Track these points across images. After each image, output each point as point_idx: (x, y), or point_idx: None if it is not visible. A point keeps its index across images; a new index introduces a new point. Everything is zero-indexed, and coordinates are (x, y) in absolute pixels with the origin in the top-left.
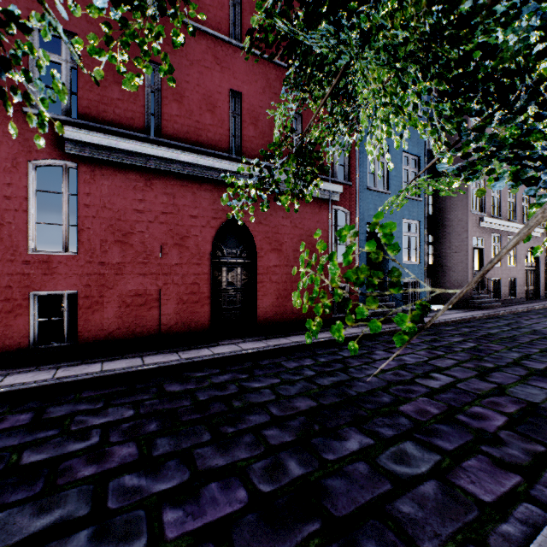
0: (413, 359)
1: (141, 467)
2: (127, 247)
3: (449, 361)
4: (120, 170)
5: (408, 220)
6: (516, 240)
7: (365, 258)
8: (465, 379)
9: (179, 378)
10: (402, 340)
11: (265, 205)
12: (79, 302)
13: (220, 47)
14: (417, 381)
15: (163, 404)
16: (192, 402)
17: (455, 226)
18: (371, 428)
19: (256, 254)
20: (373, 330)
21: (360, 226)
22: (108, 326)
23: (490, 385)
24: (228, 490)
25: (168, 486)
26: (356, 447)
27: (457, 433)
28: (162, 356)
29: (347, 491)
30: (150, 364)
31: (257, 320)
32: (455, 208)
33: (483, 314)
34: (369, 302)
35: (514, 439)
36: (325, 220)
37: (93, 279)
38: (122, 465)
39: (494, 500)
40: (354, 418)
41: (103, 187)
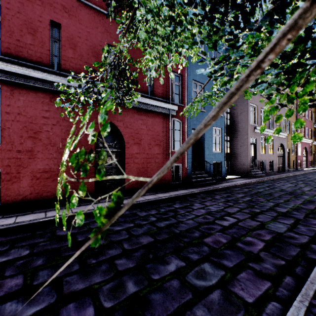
0: (215, 208)
1: (21, 295)
2: (37, 141)
3: (236, 208)
4: (32, 90)
5: (216, 127)
6: (217, 112)
7: (191, 149)
8: (243, 219)
9: (68, 225)
10: (97, 238)
11: (91, 107)
12: (2, 177)
13: (101, 17)
14: (216, 222)
15: (52, 245)
16: (72, 242)
17: (241, 131)
18: (185, 255)
19: (125, 146)
20: (78, 222)
21: (188, 130)
22: (24, 192)
23: (256, 223)
24: (81, 308)
25: (37, 309)
26: (174, 269)
27: (236, 255)
28: (60, 211)
29: (163, 302)
30: (50, 217)
31: (125, 186)
32: (241, 121)
33: (255, 180)
34: (80, 190)
35: (268, 257)
36: (167, 126)
37: (12, 162)
38: (7, 294)
39: (254, 301)
40: (175, 248)
41: (20, 101)
